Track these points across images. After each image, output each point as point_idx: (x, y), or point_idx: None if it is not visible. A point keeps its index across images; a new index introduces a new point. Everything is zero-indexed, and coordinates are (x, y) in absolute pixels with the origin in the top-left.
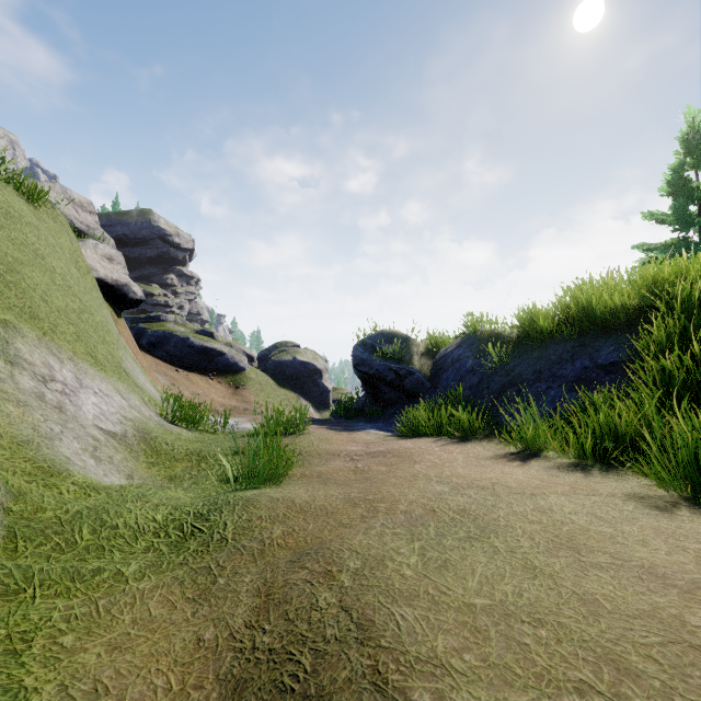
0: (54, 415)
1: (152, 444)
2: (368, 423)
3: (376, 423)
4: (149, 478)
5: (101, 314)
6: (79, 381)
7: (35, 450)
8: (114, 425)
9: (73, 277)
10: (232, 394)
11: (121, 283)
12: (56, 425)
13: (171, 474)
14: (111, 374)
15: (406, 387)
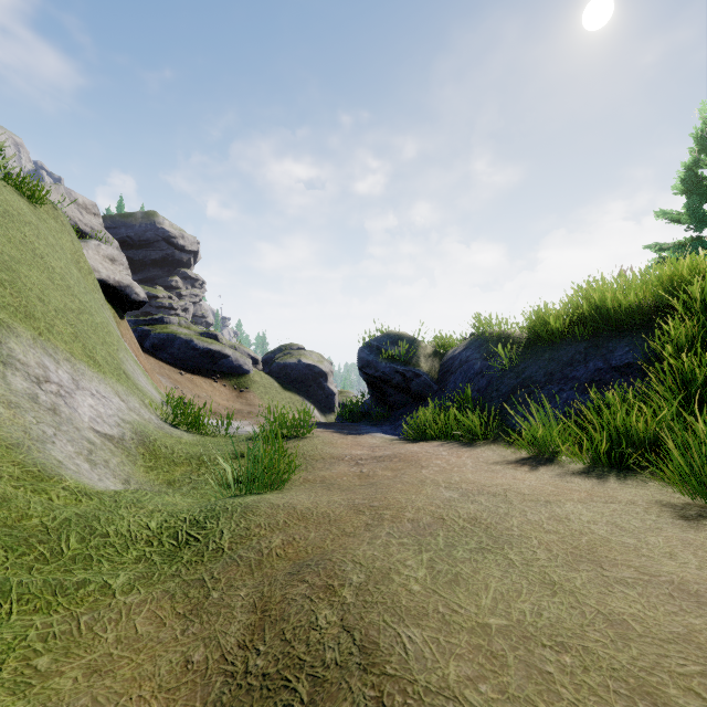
0: (47, 417)
1: (151, 447)
2: (374, 426)
3: (382, 426)
4: (147, 482)
5: (101, 315)
6: (75, 383)
7: (25, 454)
8: (111, 428)
9: (74, 277)
10: (236, 397)
11: (123, 284)
12: (49, 428)
13: (170, 479)
14: (109, 375)
15: (413, 389)
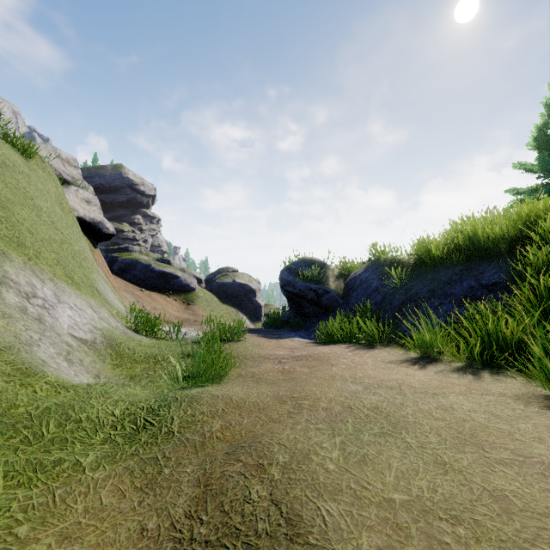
0: (34, 325)
1: (117, 349)
2: (292, 332)
3: (299, 332)
4: (113, 377)
5: (79, 245)
6: (57, 298)
7: (15, 355)
8: (85, 333)
9: (57, 215)
10: (185, 309)
11: (96, 220)
12: (35, 333)
13: (132, 374)
14: (85, 292)
15: (323, 303)
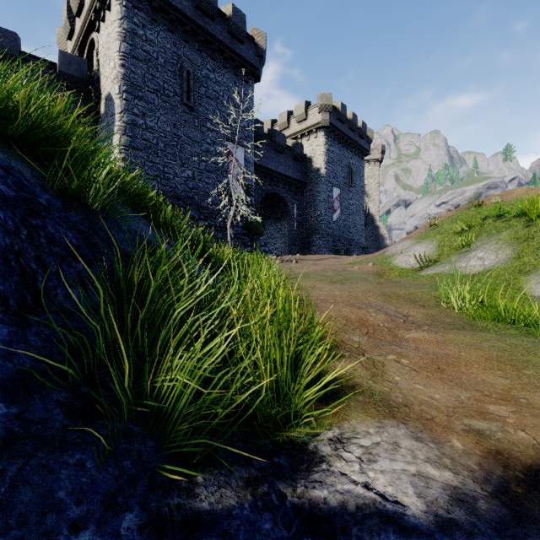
0: None
1: None
2: None
3: None
4: None
5: None
6: None
7: None
8: None
9: None
10: None
11: None
12: None
13: None
14: None
15: None
